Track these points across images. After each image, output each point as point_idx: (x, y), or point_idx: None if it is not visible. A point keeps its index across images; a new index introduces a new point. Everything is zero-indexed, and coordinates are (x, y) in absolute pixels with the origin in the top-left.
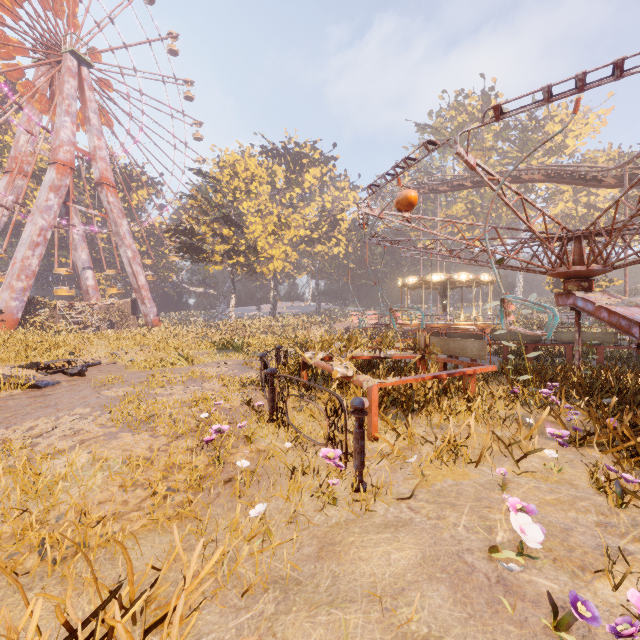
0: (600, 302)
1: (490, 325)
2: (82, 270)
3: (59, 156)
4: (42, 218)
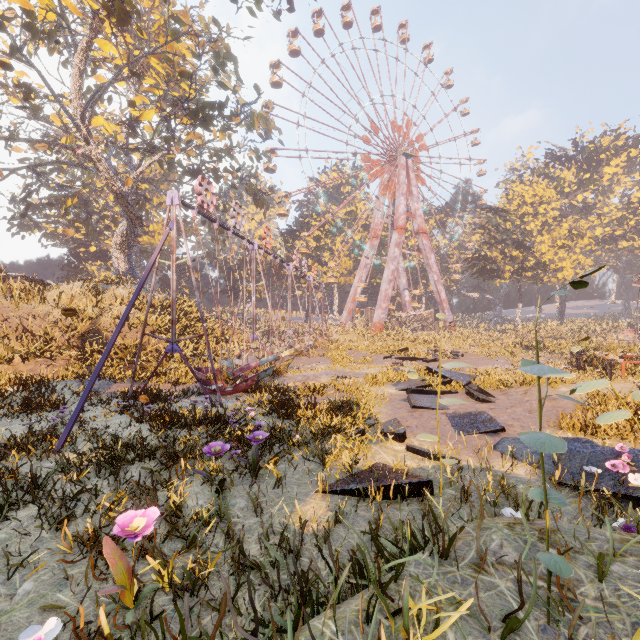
0: None
1: None
2: (402, 291)
3: (399, 224)
4: (392, 264)
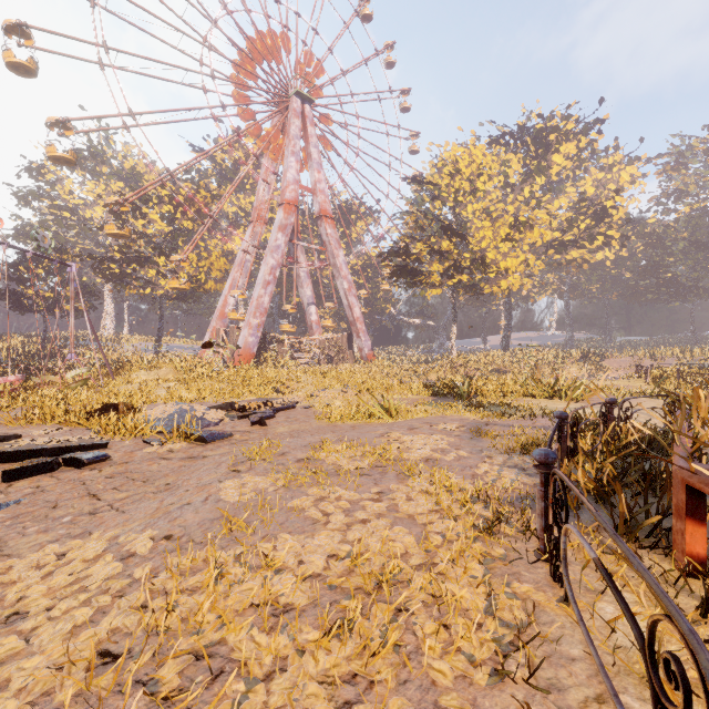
0: None
1: None
2: (307, 306)
3: (286, 196)
4: (272, 258)
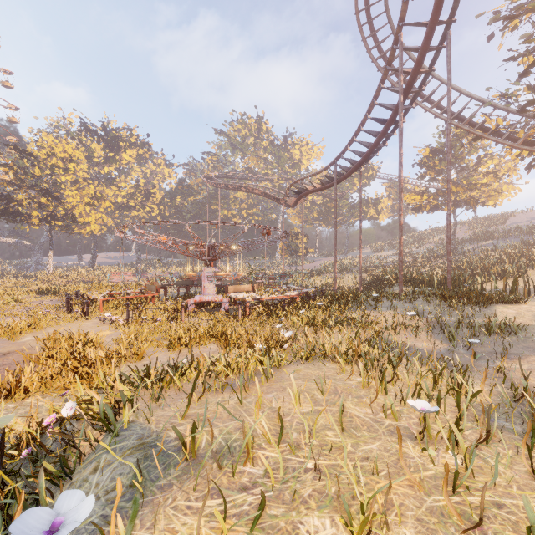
0: (203, 271)
1: (238, 275)
2: None
3: None
4: None
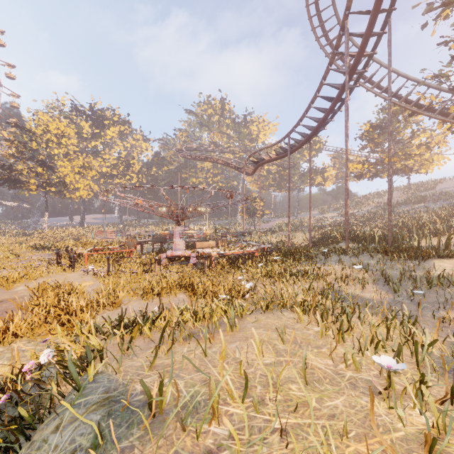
0: (175, 230)
1: (205, 233)
2: None
3: None
4: None
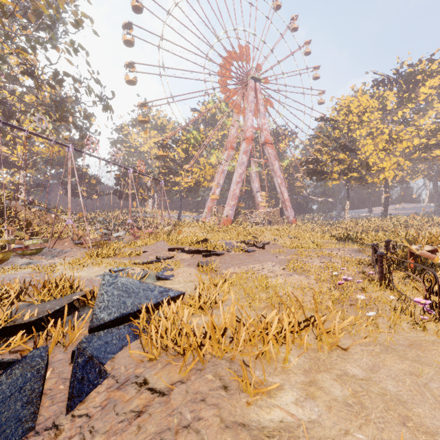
0: None
1: None
2: (256, 193)
3: (247, 135)
4: (240, 169)
